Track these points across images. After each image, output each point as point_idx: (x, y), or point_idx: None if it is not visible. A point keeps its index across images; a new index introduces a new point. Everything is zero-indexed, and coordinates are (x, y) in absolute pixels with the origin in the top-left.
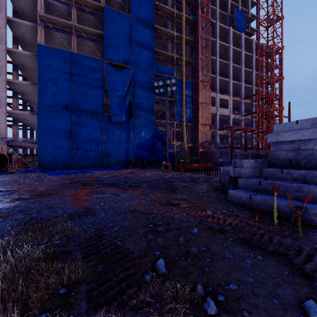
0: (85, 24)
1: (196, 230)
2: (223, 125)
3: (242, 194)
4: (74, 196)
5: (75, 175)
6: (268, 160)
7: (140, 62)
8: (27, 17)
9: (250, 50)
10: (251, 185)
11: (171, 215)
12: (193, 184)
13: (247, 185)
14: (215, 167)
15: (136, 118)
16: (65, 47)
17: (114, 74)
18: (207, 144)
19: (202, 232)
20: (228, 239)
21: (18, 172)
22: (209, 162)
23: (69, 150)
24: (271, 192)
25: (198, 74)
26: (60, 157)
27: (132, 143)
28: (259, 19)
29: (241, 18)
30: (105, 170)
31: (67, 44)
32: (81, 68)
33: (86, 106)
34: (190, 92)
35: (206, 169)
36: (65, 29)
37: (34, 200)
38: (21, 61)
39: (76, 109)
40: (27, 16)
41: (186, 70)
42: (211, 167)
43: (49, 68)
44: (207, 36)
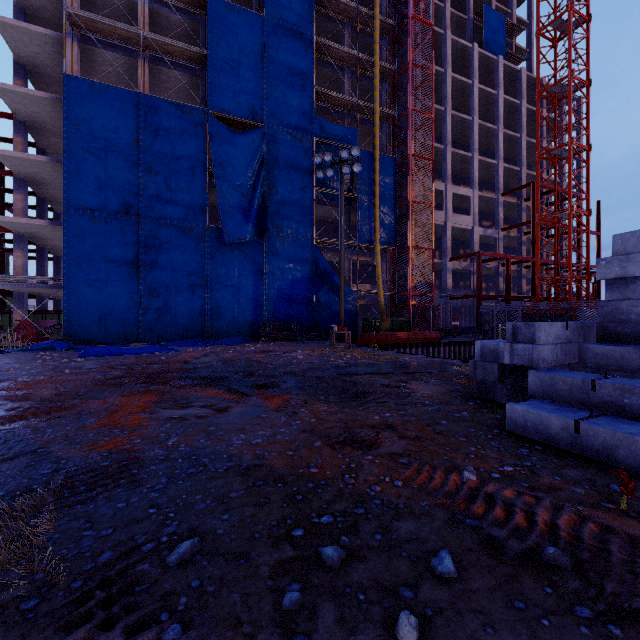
0: (168, 35)
1: (449, 563)
2: (459, 249)
3: (549, 418)
4: (109, 415)
5: (139, 356)
6: (597, 325)
7: (285, 116)
8: (46, 21)
9: (515, 93)
10: (567, 390)
11: (358, 484)
12: (404, 382)
13: (554, 391)
14: (443, 338)
15: (276, 235)
16: (126, 84)
17: (229, 140)
18: (426, 291)
19: (469, 569)
20: (574, 615)
21: (16, 350)
22: (431, 327)
23: (132, 303)
24: (629, 412)
25: (408, 141)
26: (113, 317)
27: (267, 288)
28: (538, 22)
29: (498, 26)
30: (208, 344)
31: (130, 78)
32: (159, 127)
33: (168, 209)
34: (391, 180)
35: (426, 342)
36: (123, 45)
37: (3, 427)
38: (31, 114)
39: (146, 215)
40: (45, 19)
41: (382, 134)
42: (436, 338)
43: (89, 126)
44: (426, 61)
